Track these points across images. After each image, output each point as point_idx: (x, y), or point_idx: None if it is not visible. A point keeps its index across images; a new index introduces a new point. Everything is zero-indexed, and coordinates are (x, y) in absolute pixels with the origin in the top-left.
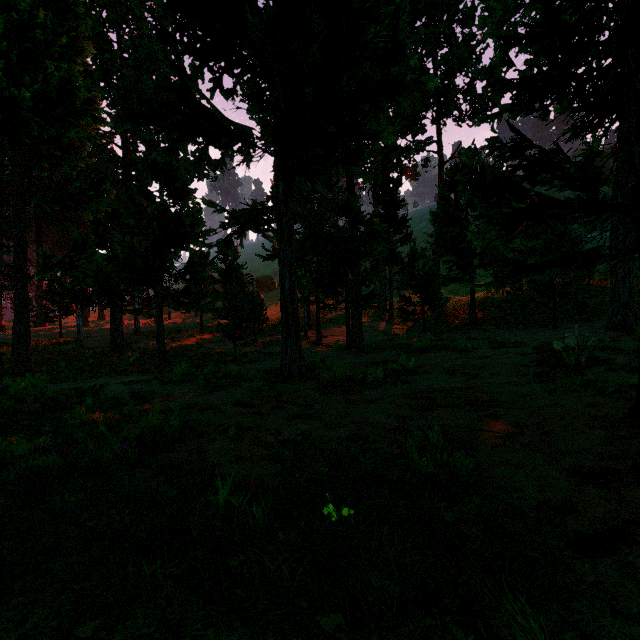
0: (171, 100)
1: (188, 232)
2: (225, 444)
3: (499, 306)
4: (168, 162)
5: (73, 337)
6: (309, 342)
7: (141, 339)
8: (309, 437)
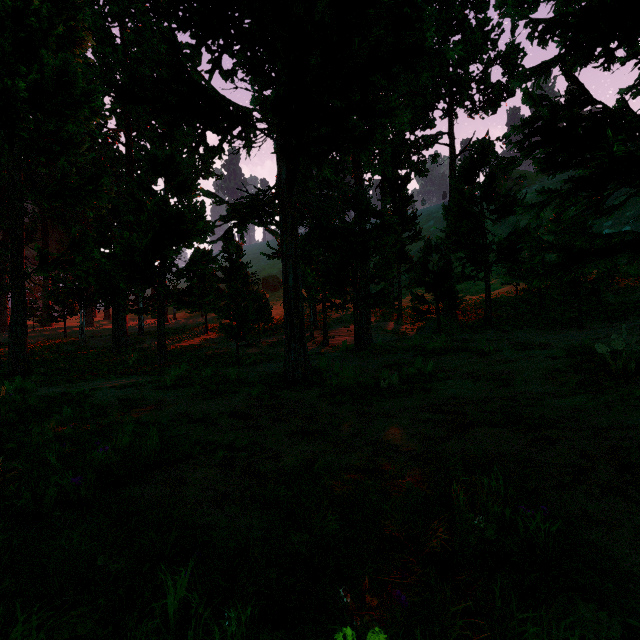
0: (163, 78)
1: (189, 228)
2: (210, 473)
3: (514, 305)
4: (169, 156)
5: (77, 337)
6: (315, 343)
7: (145, 339)
8: (314, 467)
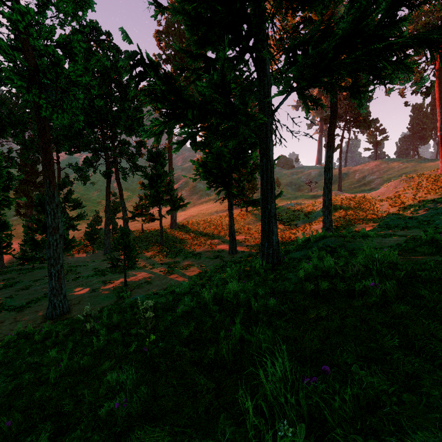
0: None
1: None
2: None
3: None
4: None
5: None
6: None
7: None
8: None
